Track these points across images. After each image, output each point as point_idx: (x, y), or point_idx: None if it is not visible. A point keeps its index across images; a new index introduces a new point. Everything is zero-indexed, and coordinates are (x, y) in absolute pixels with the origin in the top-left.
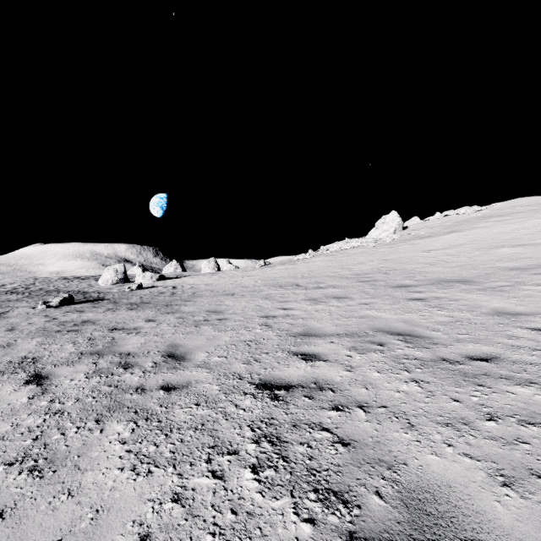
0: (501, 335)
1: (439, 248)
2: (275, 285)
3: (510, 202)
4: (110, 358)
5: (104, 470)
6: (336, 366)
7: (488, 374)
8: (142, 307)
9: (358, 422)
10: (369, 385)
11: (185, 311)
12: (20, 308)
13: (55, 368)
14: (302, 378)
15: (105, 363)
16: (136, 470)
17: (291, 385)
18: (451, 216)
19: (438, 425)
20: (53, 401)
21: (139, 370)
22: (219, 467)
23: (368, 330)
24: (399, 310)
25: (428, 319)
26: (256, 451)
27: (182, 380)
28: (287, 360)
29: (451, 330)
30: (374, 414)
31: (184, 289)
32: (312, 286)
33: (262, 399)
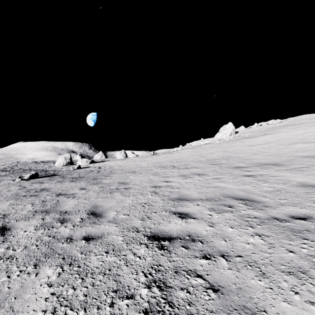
0: (309, 200)
1: (258, 144)
2: (160, 166)
3: (299, 117)
4: (53, 215)
5: (31, 312)
6: (202, 222)
7: (308, 230)
8: (79, 180)
9: (223, 269)
10: (227, 238)
11: (105, 183)
12: (5, 180)
13: (16, 222)
14: (179, 231)
15: (49, 218)
16: (55, 313)
17: (172, 237)
18: (264, 125)
19: (283, 273)
20: (8, 248)
21: (71, 224)
22: (119, 311)
23: (221, 196)
24: (238, 183)
25: (258, 188)
26: (148, 296)
27: (98, 232)
28: (169, 217)
29: (275, 196)
30: (233, 263)
31: (105, 169)
32: (182, 167)
33: (152, 248)
